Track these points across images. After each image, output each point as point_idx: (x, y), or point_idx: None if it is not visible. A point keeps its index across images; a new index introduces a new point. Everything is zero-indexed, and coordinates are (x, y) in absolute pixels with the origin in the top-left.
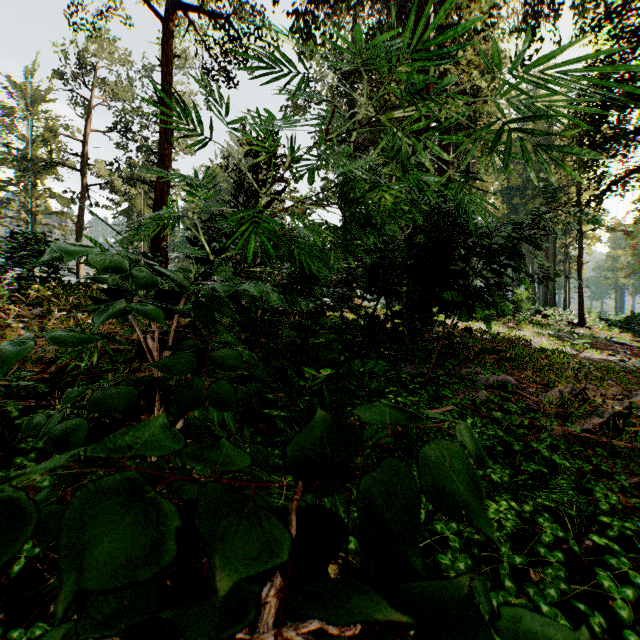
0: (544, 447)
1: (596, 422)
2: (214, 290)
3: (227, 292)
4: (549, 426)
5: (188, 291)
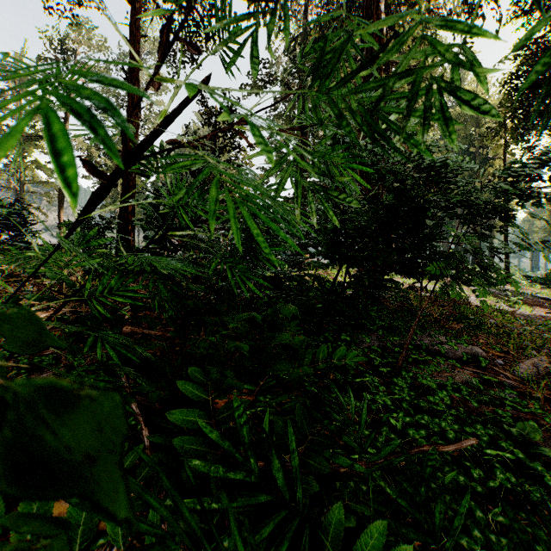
0: None
1: None
2: None
3: None
4: None
5: None
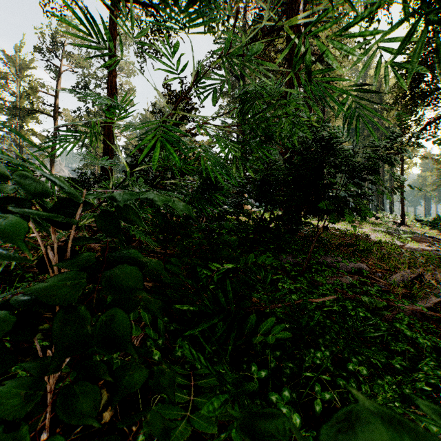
0: (406, 327)
1: (434, 301)
2: (111, 198)
3: (125, 200)
4: (403, 307)
5: (79, 199)
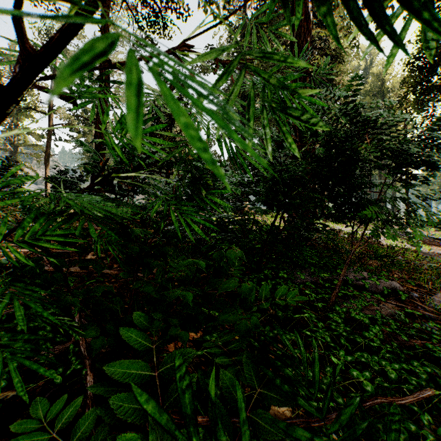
0: None
1: None
2: None
3: None
4: None
5: None
